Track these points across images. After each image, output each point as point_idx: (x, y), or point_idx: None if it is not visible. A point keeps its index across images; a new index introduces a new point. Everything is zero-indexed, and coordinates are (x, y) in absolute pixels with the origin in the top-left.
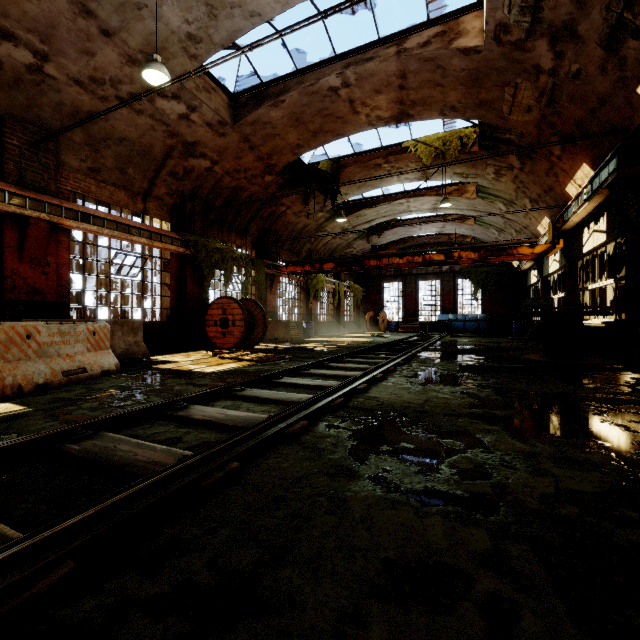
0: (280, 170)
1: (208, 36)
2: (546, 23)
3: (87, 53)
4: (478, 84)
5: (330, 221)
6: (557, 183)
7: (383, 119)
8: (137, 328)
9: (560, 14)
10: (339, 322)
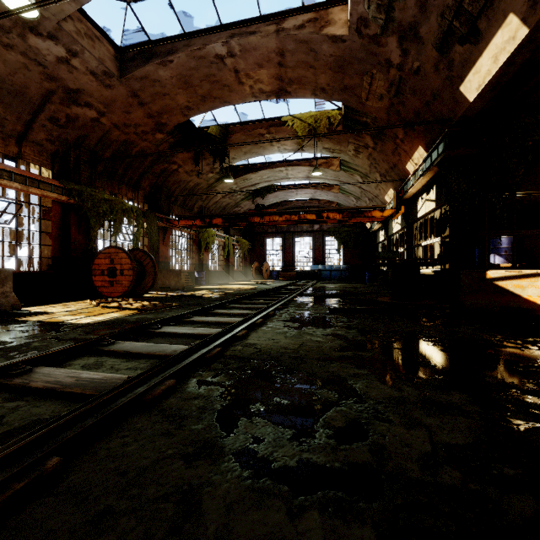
0: (171, 129)
1: None
2: (396, 22)
3: None
4: (343, 70)
5: (220, 182)
6: (400, 161)
7: (265, 92)
8: (5, 278)
9: (407, 16)
10: (228, 271)
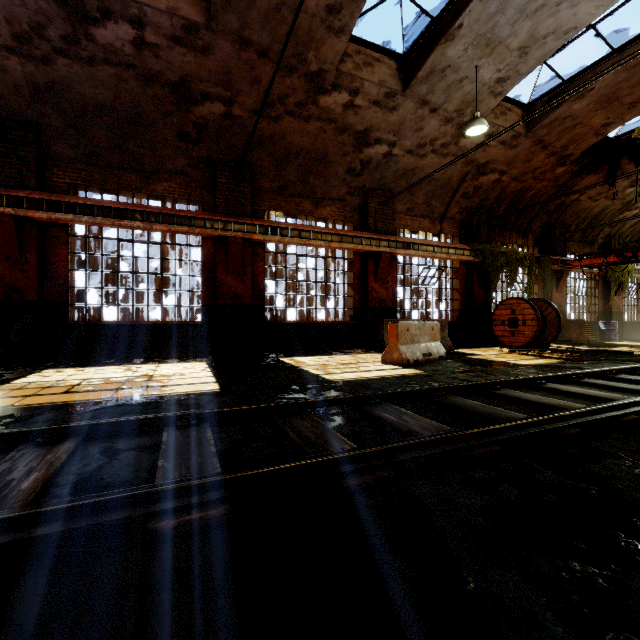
0: (576, 157)
1: (515, 72)
2: None
3: (418, 130)
4: None
5: None
6: None
7: None
8: (444, 326)
9: None
10: None
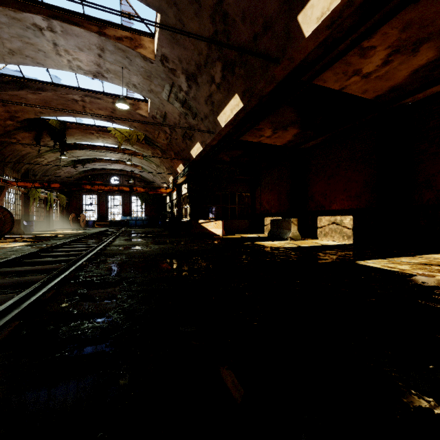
0: (21, 120)
1: (2, 57)
2: (167, 123)
3: None
4: (146, 125)
5: (49, 152)
6: (174, 166)
7: (100, 118)
8: None
9: (171, 124)
10: (49, 221)
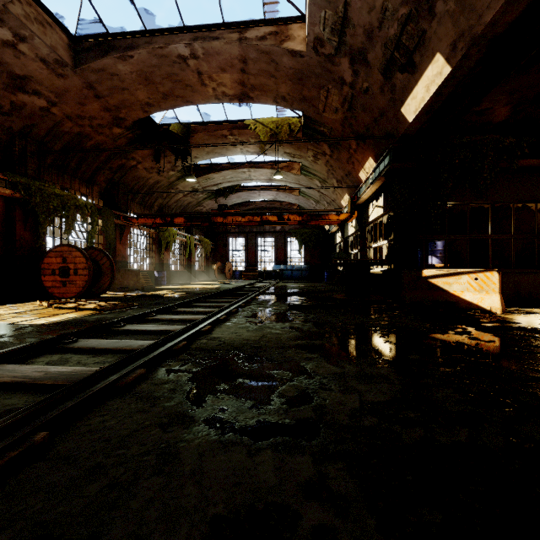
0: (130, 124)
1: None
2: (348, 46)
3: None
4: (302, 83)
5: (181, 180)
6: (354, 169)
7: (228, 96)
8: None
9: (357, 42)
10: (190, 271)
